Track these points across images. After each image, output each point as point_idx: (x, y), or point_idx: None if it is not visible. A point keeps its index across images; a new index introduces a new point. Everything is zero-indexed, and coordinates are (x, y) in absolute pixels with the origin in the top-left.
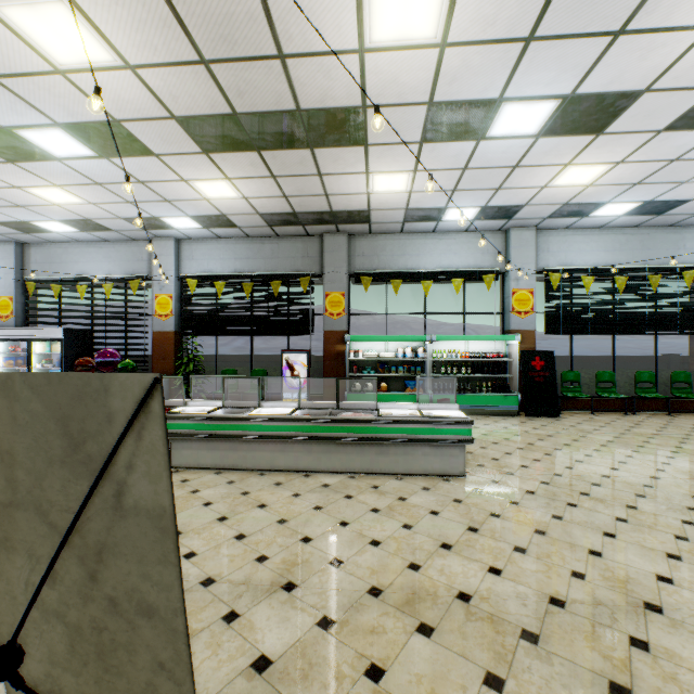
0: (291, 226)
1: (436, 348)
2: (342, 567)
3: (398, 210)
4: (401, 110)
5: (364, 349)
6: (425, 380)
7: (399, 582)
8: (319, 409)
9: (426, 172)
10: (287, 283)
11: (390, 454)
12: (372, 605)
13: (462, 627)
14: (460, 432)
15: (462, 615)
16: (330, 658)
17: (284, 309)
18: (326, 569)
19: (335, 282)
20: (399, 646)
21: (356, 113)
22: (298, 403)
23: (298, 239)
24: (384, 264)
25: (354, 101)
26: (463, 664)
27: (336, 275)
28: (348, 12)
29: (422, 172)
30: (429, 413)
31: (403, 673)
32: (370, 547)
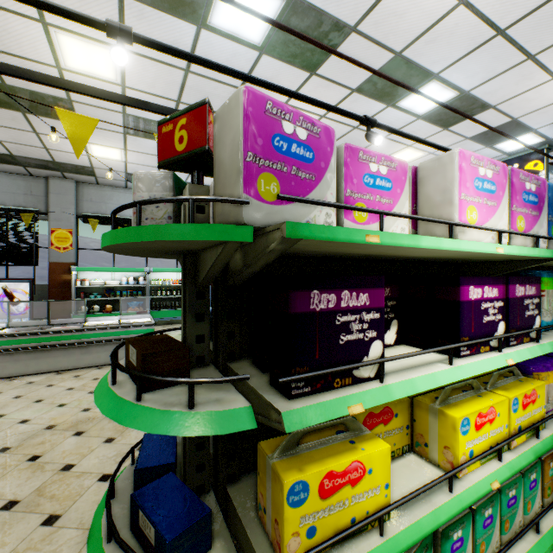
0: (9, 164)
1: (155, 277)
2: (28, 422)
3: (119, 172)
4: (103, 110)
5: (92, 278)
6: (147, 301)
7: (72, 419)
8: (30, 326)
9: (135, 152)
10: (6, 216)
11: (94, 353)
12: (46, 433)
13: (104, 426)
14: (147, 331)
15: (107, 422)
16: (2, 462)
17: (2, 241)
18: (14, 426)
19: (62, 220)
20: (57, 444)
21: (63, 101)
22: (7, 323)
23: (20, 177)
24: (111, 210)
25: (60, 94)
26: (96, 439)
27: (63, 215)
28: (42, 43)
29: (132, 152)
30: (129, 322)
31: (55, 453)
32: (57, 408)
